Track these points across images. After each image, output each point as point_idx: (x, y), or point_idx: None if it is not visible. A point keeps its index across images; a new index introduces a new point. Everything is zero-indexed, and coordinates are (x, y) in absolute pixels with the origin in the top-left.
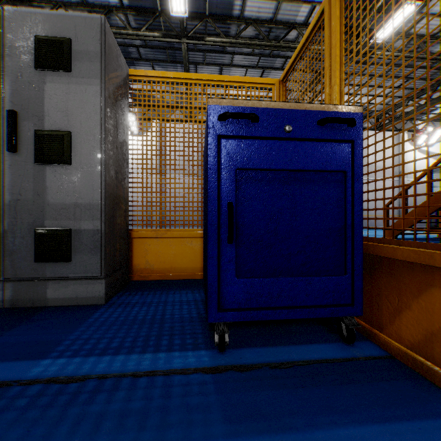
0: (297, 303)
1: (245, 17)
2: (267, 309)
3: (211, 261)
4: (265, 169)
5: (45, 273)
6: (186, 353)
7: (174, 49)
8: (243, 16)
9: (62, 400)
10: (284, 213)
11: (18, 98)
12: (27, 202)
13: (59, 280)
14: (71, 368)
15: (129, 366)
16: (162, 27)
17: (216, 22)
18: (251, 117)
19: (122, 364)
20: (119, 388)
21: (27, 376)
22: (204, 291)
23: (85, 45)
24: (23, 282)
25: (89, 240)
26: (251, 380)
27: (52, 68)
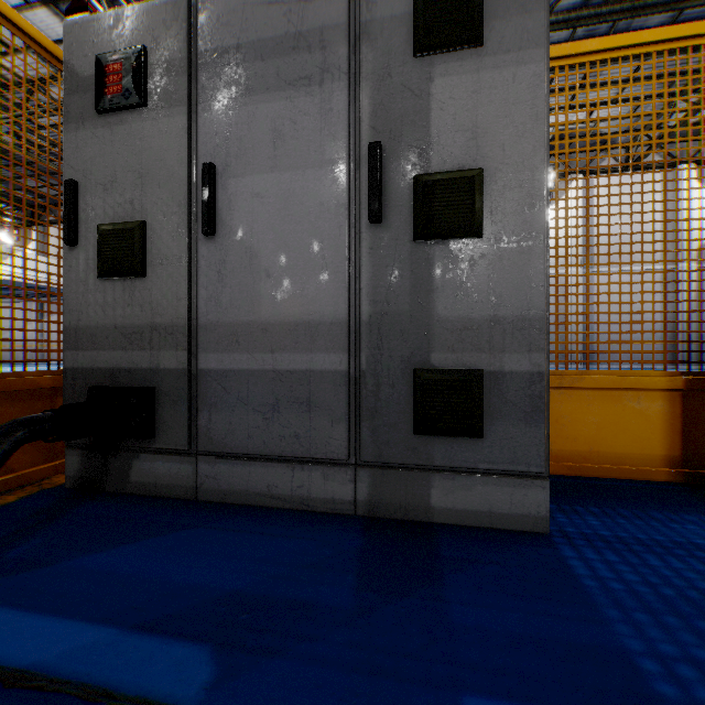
0: None
1: None
2: None
3: None
4: None
5: (431, 458)
6: None
7: None
8: None
9: None
10: None
11: (383, 120)
12: (398, 317)
13: (454, 473)
14: None
15: None
16: None
17: None
18: None
19: None
20: None
21: None
22: None
23: None
24: (386, 470)
25: (522, 395)
26: None
27: (448, 46)
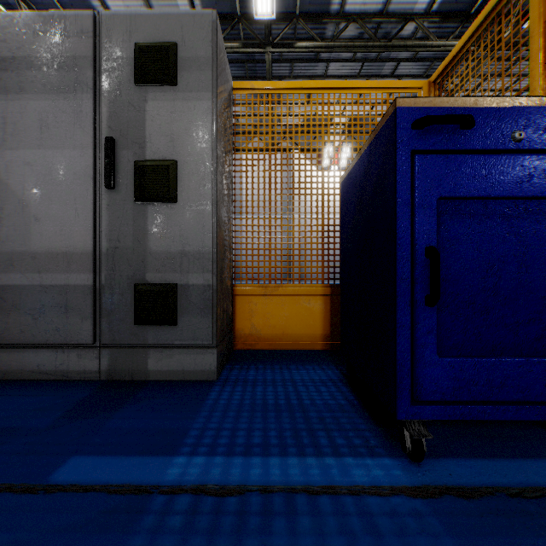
0: (531, 397)
1: (346, 13)
2: (483, 404)
3: (402, 331)
4: (481, 197)
5: (146, 339)
6: (364, 461)
7: (255, 62)
8: (343, 11)
9: (227, 522)
10: (509, 263)
11: (116, 122)
12: (125, 250)
13: (162, 348)
14: (216, 472)
15: (294, 476)
16: (241, 36)
17: (309, 22)
18: (467, 120)
19: (282, 472)
20: (297, 510)
21: (166, 480)
22: (335, 366)
23: (194, 50)
24: (120, 349)
25: (199, 298)
26: (492, 515)
27: (155, 82)
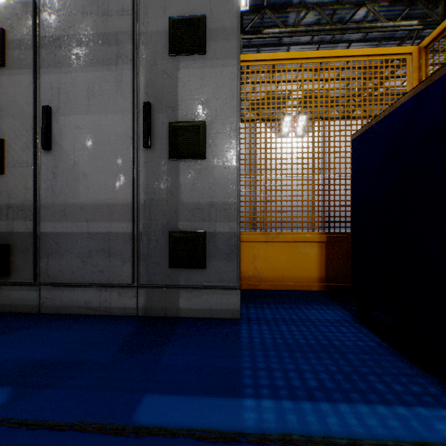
0: None
1: (307, 2)
2: None
3: None
4: None
5: (178, 281)
6: (438, 412)
7: None
8: (304, 1)
9: None
10: None
11: (152, 89)
12: (160, 201)
13: (192, 289)
14: (292, 419)
15: (376, 428)
16: None
17: (274, 12)
18: None
19: (360, 422)
20: None
21: (247, 426)
22: (341, 307)
23: (221, 22)
24: (155, 289)
25: (225, 245)
26: None
27: (187, 52)
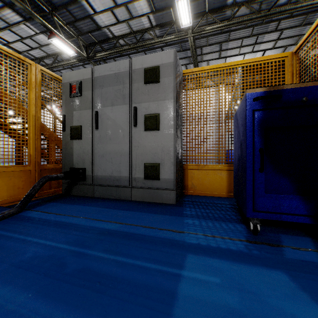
0: None
1: (38, 57)
2: None
3: None
4: None
5: None
6: None
7: None
8: (37, 57)
9: None
10: None
11: None
12: None
13: None
14: None
15: None
16: None
17: None
18: None
19: None
20: None
21: None
22: None
23: None
24: None
25: None
26: None
27: None
